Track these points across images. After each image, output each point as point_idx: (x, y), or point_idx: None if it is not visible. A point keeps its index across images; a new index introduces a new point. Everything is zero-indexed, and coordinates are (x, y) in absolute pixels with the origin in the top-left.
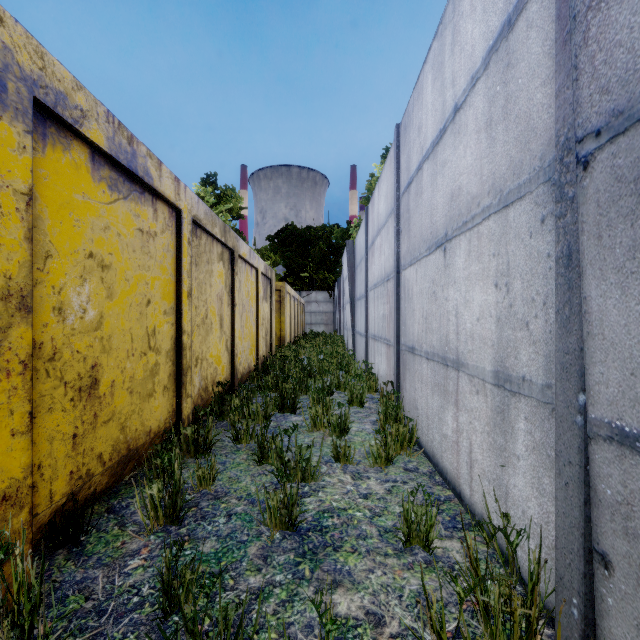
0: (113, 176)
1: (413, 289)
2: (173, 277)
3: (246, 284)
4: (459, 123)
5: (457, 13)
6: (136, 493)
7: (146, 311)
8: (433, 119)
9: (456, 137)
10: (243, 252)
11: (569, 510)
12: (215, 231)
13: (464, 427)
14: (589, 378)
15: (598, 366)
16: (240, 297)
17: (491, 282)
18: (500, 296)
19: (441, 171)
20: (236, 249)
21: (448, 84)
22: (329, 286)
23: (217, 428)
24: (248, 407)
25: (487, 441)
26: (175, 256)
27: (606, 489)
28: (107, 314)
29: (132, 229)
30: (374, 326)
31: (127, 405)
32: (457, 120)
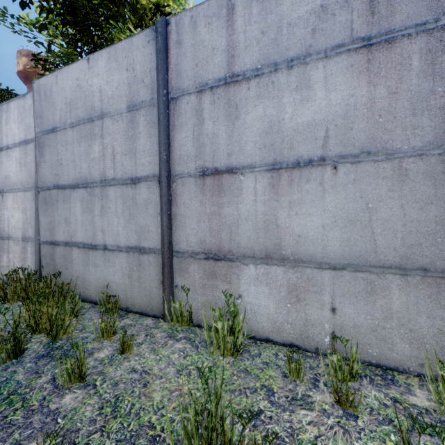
0: None
1: None
2: None
3: None
4: (10, 153)
5: (9, 114)
6: None
7: None
8: None
9: (8, 157)
10: None
11: (37, 261)
12: None
13: (12, 258)
14: (40, 233)
15: (41, 230)
16: None
17: (21, 211)
18: (24, 215)
19: (1, 164)
20: None
21: (4, 134)
22: None
23: None
24: None
25: (20, 258)
26: None
27: (43, 253)
28: None
29: None
30: None
31: None
32: (9, 151)
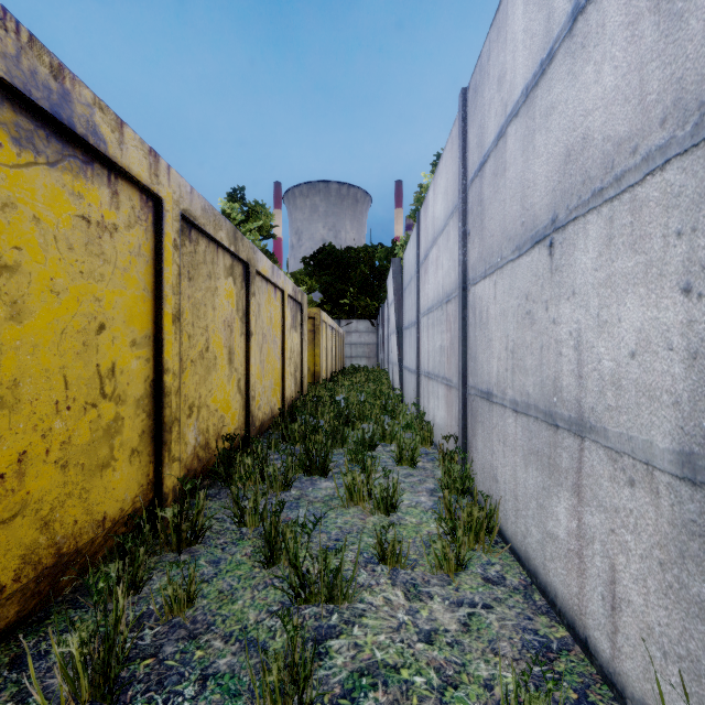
0: (23, 124)
1: (489, 310)
2: (149, 293)
3: (268, 308)
4: (584, 30)
5: None
6: (29, 660)
7: (96, 341)
8: (527, 52)
9: (577, 56)
10: (263, 268)
11: None
12: (220, 236)
13: (596, 534)
14: None
15: None
16: (259, 324)
17: (671, 285)
18: (700, 309)
19: (543, 124)
20: (252, 263)
21: None
22: (372, 314)
23: (220, 499)
24: (263, 469)
25: (659, 578)
26: (153, 263)
27: None
28: (9, 345)
29: (66, 214)
30: (428, 361)
31: (55, 487)
32: (579, 28)
